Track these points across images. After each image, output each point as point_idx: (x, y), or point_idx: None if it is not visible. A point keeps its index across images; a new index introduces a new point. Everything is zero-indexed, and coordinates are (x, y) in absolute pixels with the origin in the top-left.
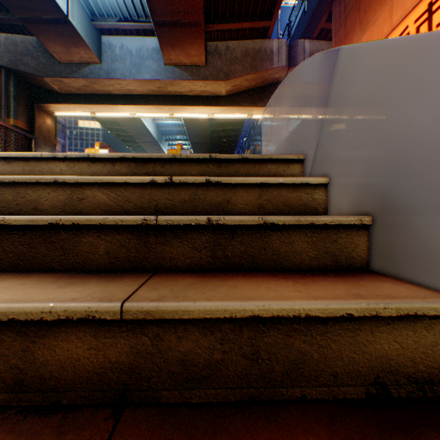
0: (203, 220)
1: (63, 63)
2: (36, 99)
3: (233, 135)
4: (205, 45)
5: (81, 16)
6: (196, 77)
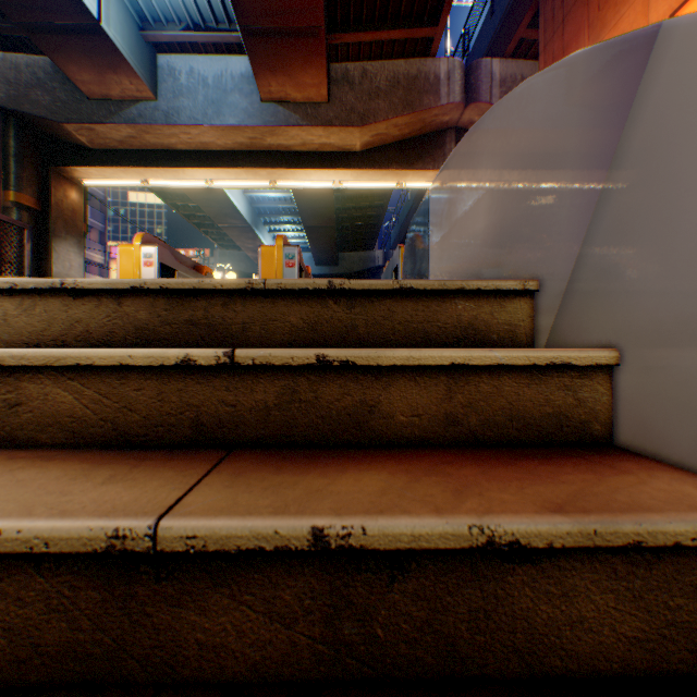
0: (300, 535)
1: (95, 100)
2: (51, 159)
3: (373, 215)
4: (327, 68)
5: (122, 22)
6: (312, 121)
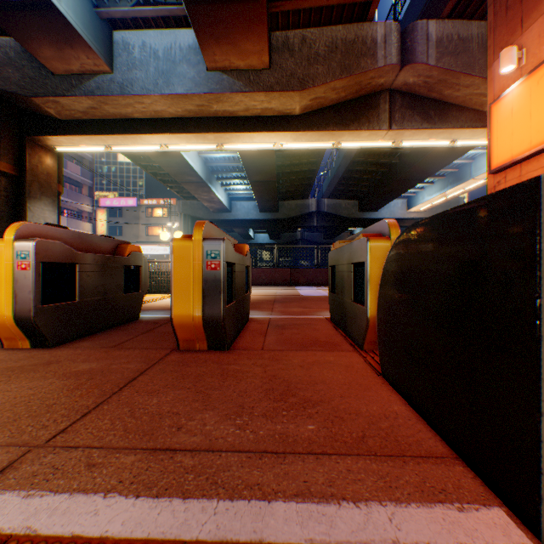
0: None
1: (59, 75)
2: (27, 129)
3: (308, 170)
4: (268, 35)
5: None
6: (254, 87)
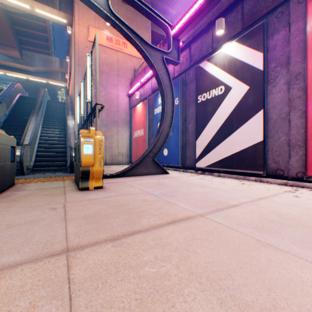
0: None
1: None
2: None
3: (51, 88)
4: (21, 52)
5: None
6: (17, 62)
